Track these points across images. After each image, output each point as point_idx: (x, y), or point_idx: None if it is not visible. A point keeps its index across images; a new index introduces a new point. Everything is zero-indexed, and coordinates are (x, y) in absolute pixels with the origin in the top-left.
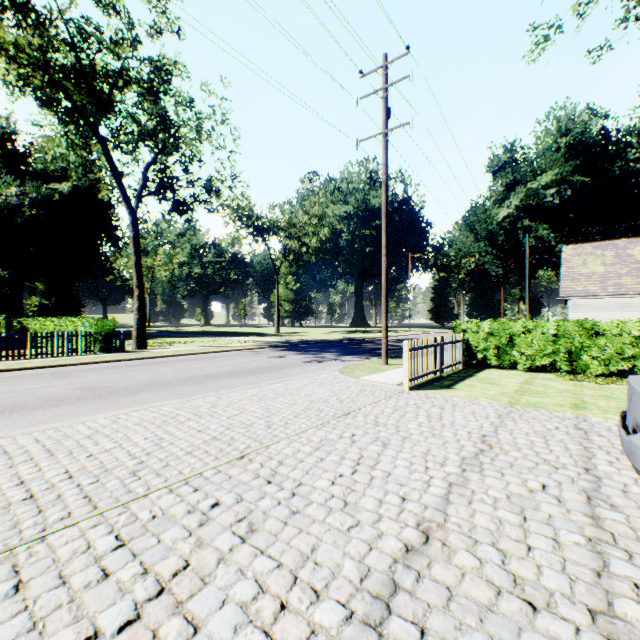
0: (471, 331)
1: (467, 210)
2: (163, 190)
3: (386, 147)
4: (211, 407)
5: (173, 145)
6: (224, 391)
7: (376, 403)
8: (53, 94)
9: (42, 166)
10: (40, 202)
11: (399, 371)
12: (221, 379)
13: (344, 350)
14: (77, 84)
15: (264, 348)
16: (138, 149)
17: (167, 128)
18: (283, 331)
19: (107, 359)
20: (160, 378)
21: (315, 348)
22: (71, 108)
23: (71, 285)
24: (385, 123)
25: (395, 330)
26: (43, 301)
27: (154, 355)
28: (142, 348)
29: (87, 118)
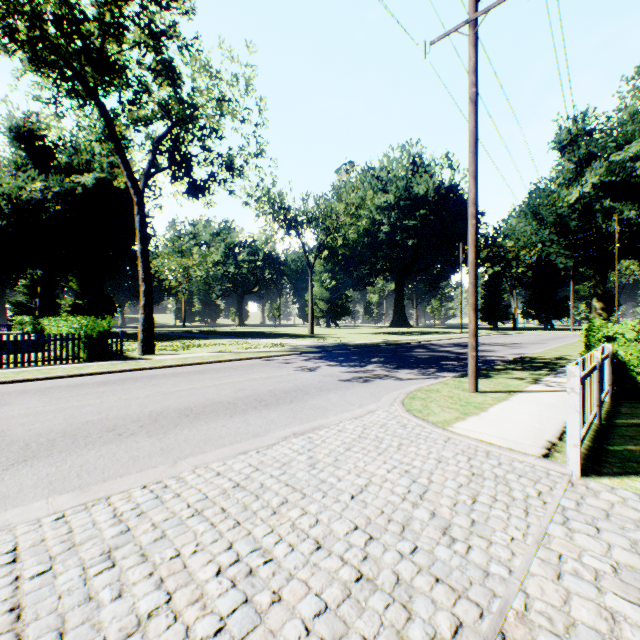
0: (622, 338)
1: (530, 192)
2: (175, 167)
3: (475, 42)
4: (99, 557)
5: (188, 115)
6: (187, 462)
7: (547, 545)
8: (48, 56)
9: (67, 159)
10: (64, 196)
11: (511, 409)
12: (204, 420)
13: (394, 359)
14: (60, 27)
15: (292, 355)
16: (150, 124)
17: (172, 83)
18: (317, 332)
19: (84, 371)
20: (112, 414)
21: (355, 356)
22: (57, 61)
23: (100, 284)
24: (474, 3)
25: (442, 331)
26: (76, 301)
27: (149, 365)
28: (148, 353)
29: (84, 81)
